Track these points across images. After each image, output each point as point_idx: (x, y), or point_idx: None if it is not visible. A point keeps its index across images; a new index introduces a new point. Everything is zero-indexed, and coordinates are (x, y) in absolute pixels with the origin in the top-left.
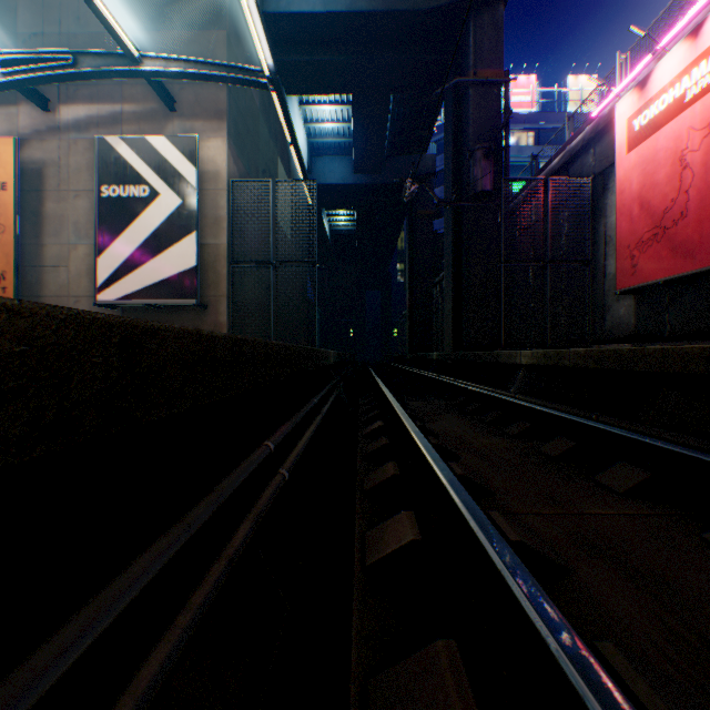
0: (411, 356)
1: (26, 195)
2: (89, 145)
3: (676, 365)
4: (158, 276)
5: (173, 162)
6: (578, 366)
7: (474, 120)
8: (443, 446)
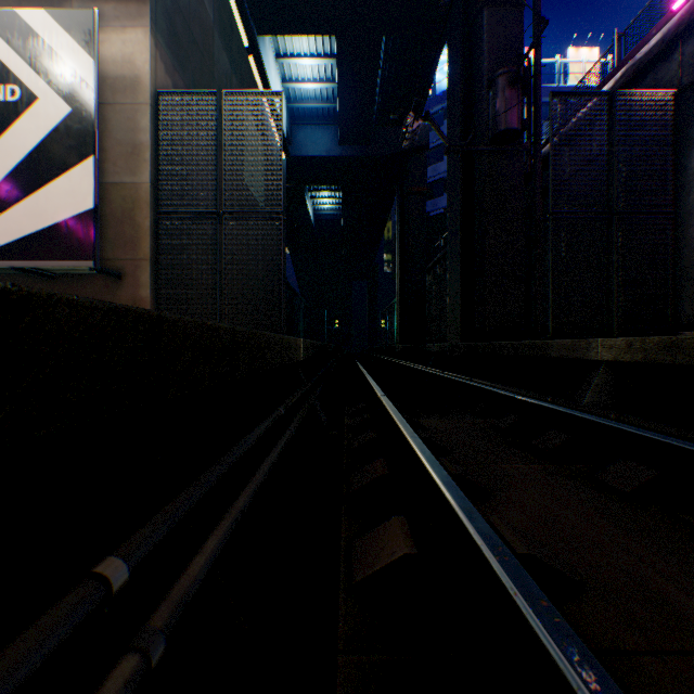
0: (402, 348)
1: None
2: None
3: None
4: (34, 225)
5: (58, 49)
6: None
7: (489, 50)
8: None
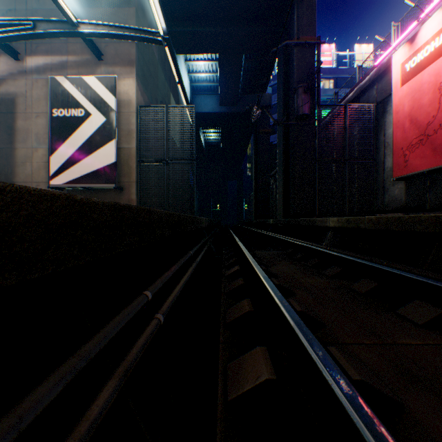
0: (255, 221)
1: (4, 116)
2: (45, 83)
3: None
4: (90, 169)
5: (100, 93)
6: (371, 228)
7: (297, 69)
8: (282, 286)
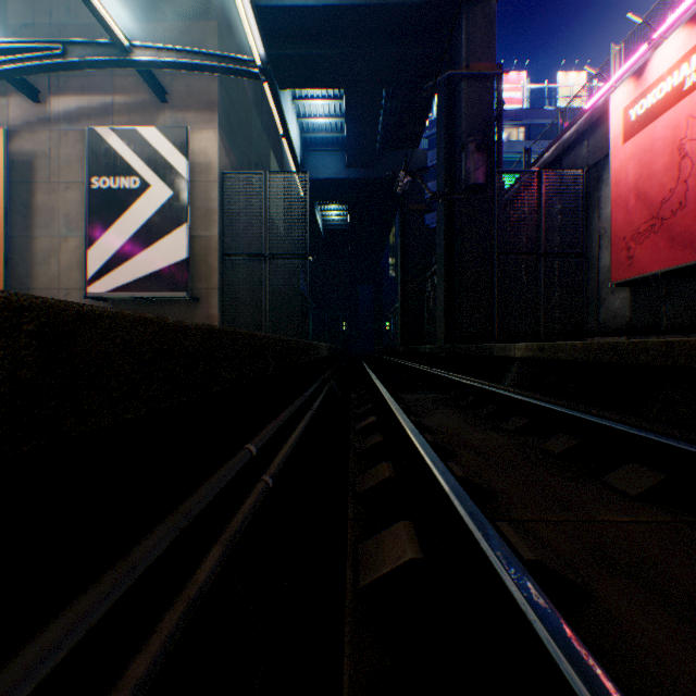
0: (403, 349)
1: (16, 187)
2: (80, 137)
3: (681, 358)
4: (148, 269)
5: (164, 153)
6: (575, 359)
7: (466, 113)
8: (439, 443)
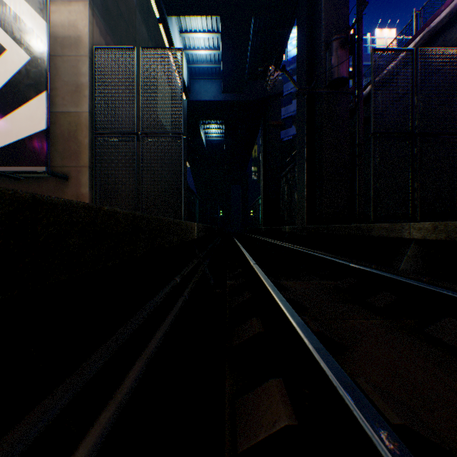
0: (265, 229)
1: None
2: None
3: None
4: (3, 141)
5: (20, 14)
6: None
7: (326, 24)
8: None
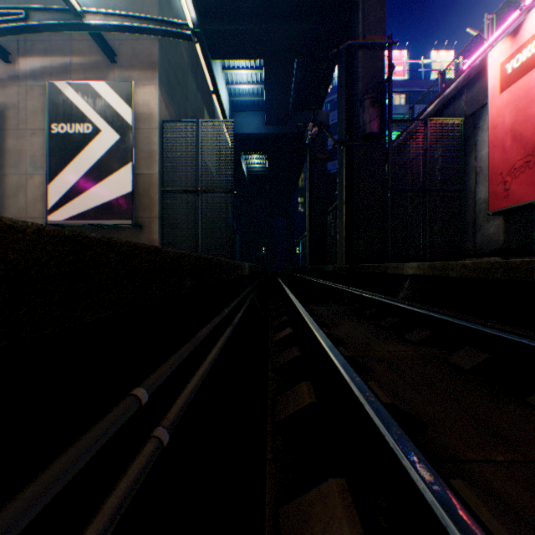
0: (310, 268)
1: None
2: (43, 91)
3: None
4: (99, 200)
5: (112, 104)
6: (465, 277)
7: (362, 77)
8: (355, 358)
